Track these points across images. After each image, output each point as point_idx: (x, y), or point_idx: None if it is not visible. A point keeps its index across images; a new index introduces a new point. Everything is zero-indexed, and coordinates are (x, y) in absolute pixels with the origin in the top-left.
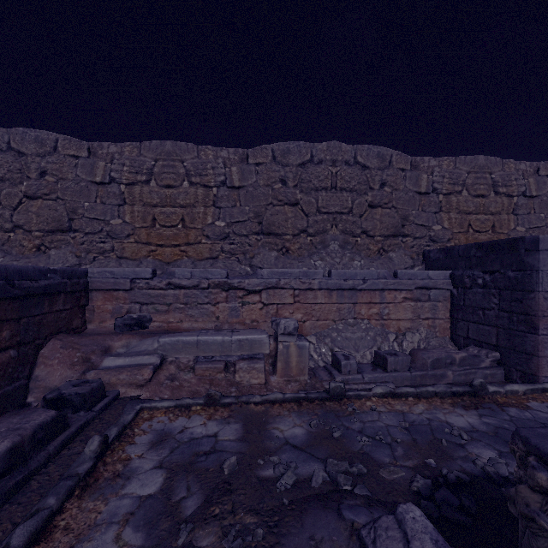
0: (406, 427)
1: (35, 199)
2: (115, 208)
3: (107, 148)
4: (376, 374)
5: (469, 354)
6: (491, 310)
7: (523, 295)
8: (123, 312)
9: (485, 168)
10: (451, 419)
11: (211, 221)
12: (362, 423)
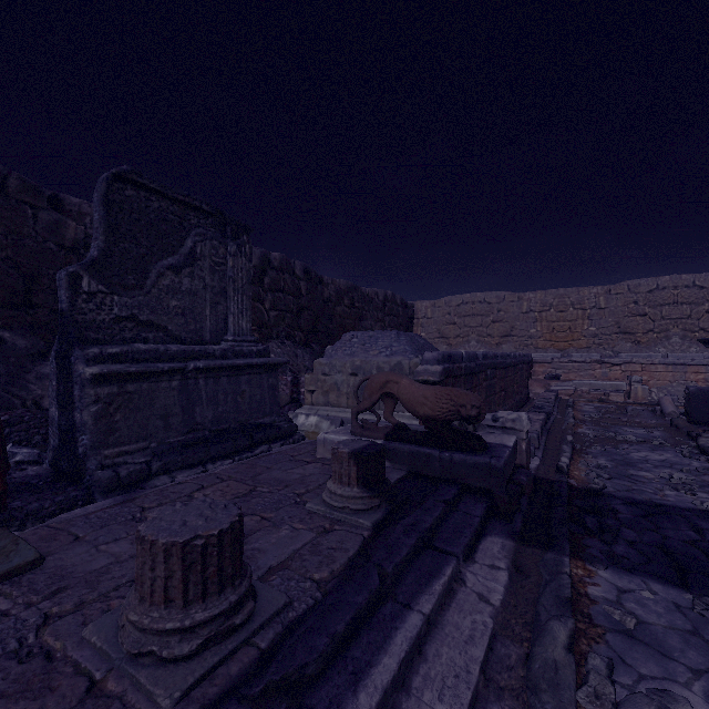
0: None
1: (495, 323)
2: (532, 324)
3: (528, 296)
4: None
5: None
6: None
7: None
8: (547, 372)
9: None
10: None
11: (586, 328)
12: None
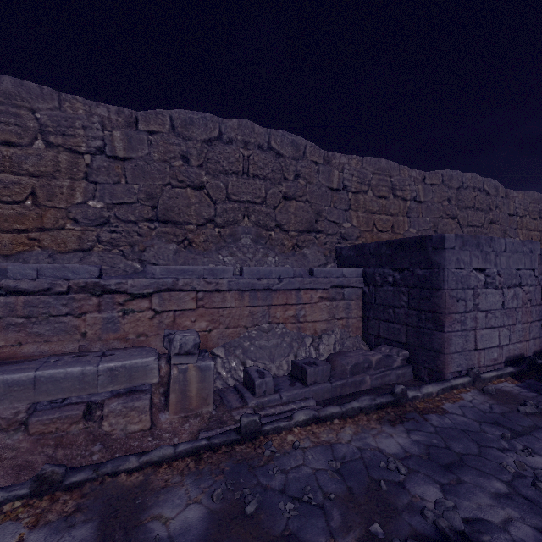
0: (337, 469)
1: None
2: None
3: None
4: (295, 391)
5: (383, 355)
6: (401, 308)
7: (431, 293)
8: None
9: (386, 171)
10: (382, 443)
11: (82, 199)
12: (284, 474)
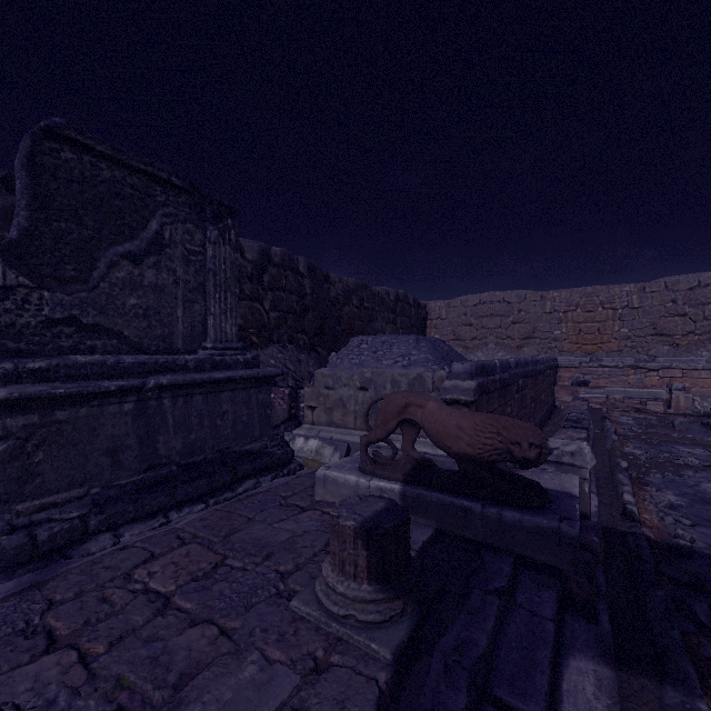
0: None
1: (516, 324)
2: (556, 325)
3: (551, 294)
4: None
5: None
6: None
7: None
8: (575, 378)
9: None
10: None
11: (618, 329)
12: None
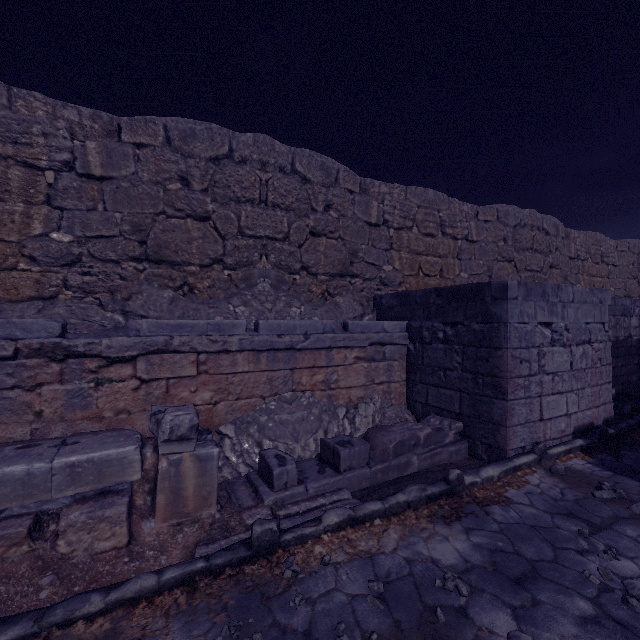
0: (380, 593)
1: None
2: None
3: None
4: (325, 480)
5: (433, 428)
6: (453, 370)
7: (490, 353)
8: None
9: (434, 204)
10: (436, 550)
11: (42, 230)
12: (310, 605)
